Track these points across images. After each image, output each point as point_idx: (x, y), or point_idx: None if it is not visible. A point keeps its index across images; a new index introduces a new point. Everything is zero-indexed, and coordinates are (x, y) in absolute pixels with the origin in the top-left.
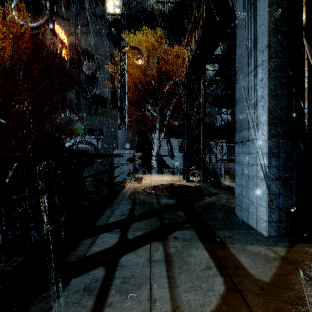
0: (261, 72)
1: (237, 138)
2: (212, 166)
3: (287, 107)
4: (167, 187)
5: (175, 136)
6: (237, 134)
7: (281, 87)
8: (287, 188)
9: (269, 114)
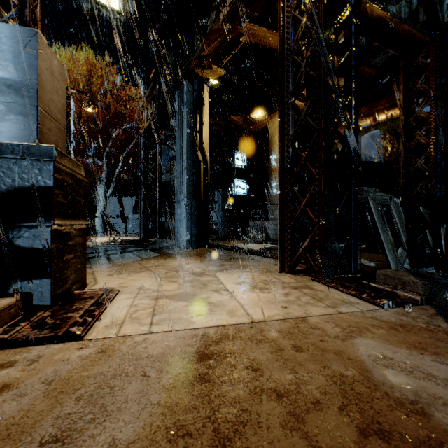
0: (184, 165)
1: (176, 199)
2: (168, 225)
3: (193, 186)
4: (126, 240)
5: (128, 194)
6: (176, 197)
7: (193, 175)
8: (195, 225)
9: (187, 188)
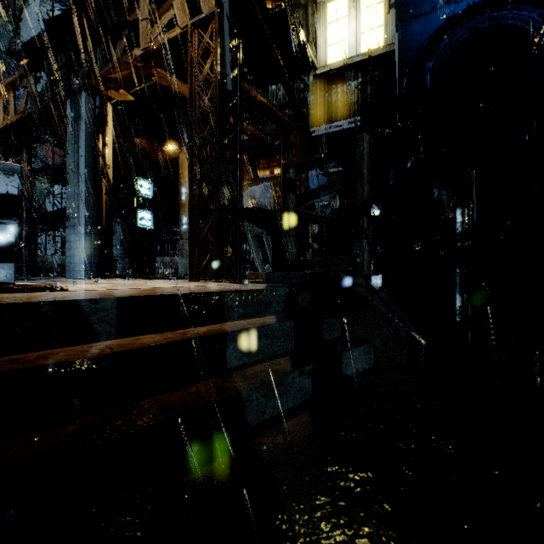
0: (82, 187)
1: (68, 224)
2: (41, 259)
3: (94, 210)
4: None
5: None
6: (68, 221)
7: (93, 198)
8: (96, 253)
9: (86, 212)
